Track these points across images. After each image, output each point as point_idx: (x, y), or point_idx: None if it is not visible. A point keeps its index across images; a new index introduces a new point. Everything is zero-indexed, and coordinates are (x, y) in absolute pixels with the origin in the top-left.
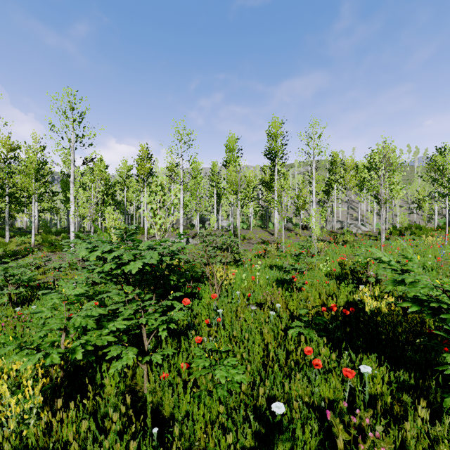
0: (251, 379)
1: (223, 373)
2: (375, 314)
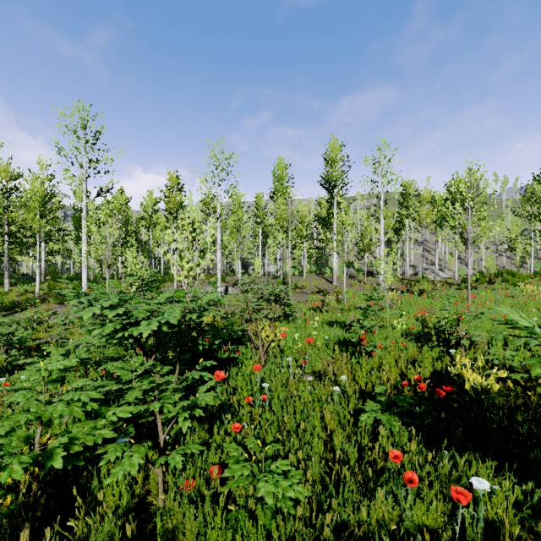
0: (310, 492)
1: (270, 487)
2: (480, 394)
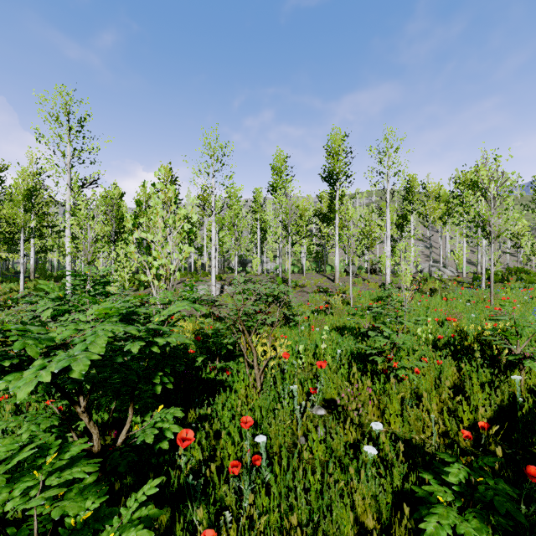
0: None
1: None
2: None
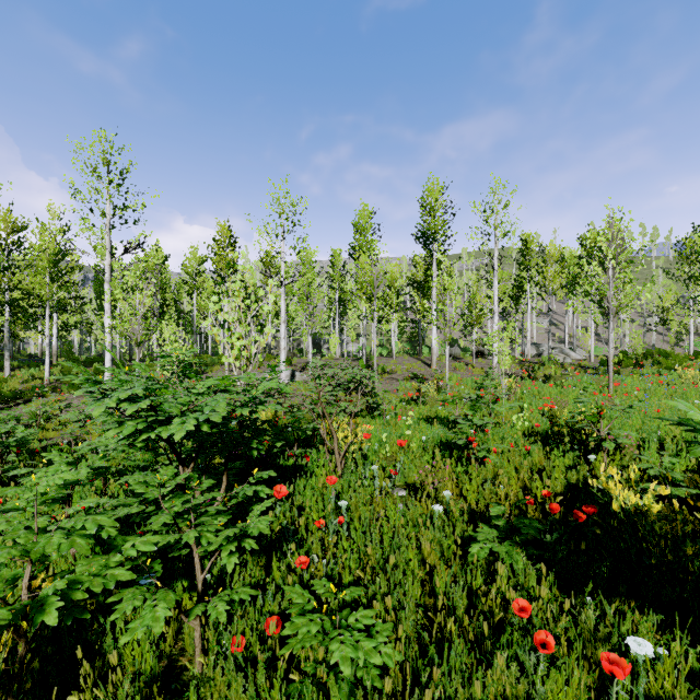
0: (402, 655)
1: (348, 650)
2: (633, 517)
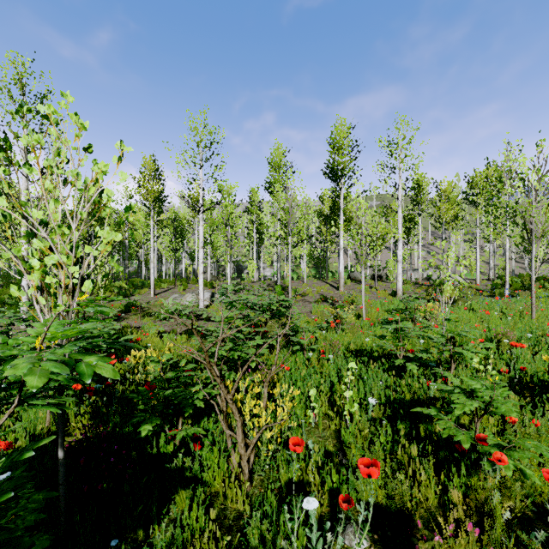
0: None
1: None
2: None
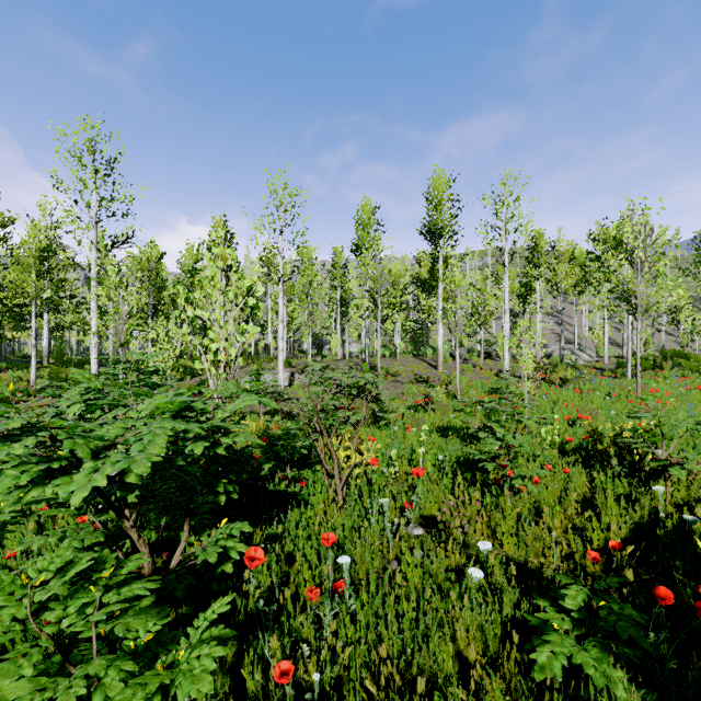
0: None
1: None
2: None
